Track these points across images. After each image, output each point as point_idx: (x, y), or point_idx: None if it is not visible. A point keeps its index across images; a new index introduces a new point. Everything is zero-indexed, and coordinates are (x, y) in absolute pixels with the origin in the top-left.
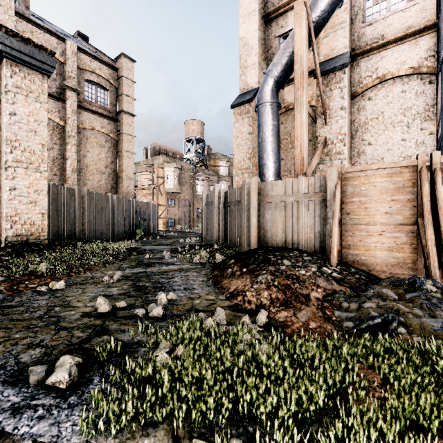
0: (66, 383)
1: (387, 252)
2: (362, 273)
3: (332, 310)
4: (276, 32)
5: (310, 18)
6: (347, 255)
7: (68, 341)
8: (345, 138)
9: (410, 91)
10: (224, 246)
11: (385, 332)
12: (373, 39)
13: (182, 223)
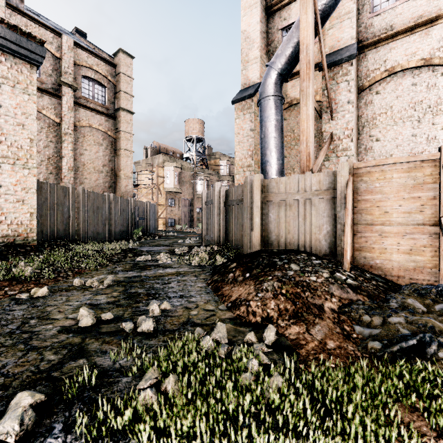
0: (15, 436)
1: (405, 256)
2: (378, 278)
3: (351, 325)
4: (279, 24)
5: (316, 4)
6: (359, 258)
7: (35, 367)
8: (353, 134)
9: (420, 83)
10: (225, 248)
11: (423, 357)
12: (381, 29)
13: (182, 223)
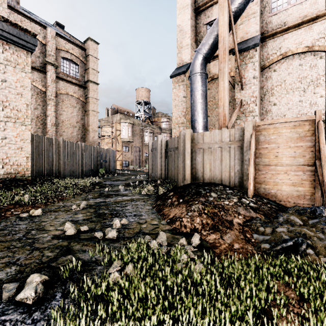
0: (32, 300)
1: (291, 187)
2: (272, 203)
3: (251, 233)
4: (204, 21)
5: (230, 8)
6: (259, 189)
7: (39, 260)
8: (257, 100)
9: (305, 64)
10: (165, 182)
11: (296, 253)
12: (277, 25)
13: (134, 164)
